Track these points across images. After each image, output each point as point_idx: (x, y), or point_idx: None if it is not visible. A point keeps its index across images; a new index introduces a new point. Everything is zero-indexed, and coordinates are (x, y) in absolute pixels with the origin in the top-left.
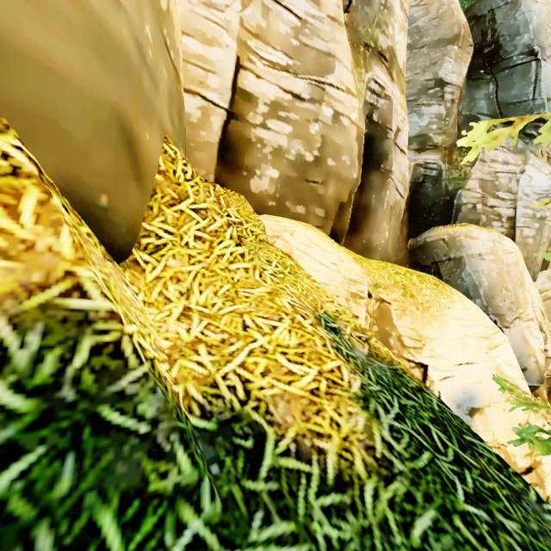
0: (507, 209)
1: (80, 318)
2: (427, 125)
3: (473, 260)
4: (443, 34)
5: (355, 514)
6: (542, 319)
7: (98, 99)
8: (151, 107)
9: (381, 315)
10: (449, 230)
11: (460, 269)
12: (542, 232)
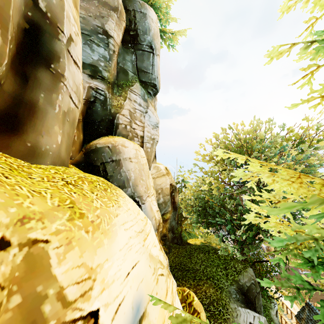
0: (140, 131)
1: None
2: (97, 60)
3: (127, 162)
4: (108, 0)
5: None
6: (154, 191)
7: None
8: None
9: (31, 268)
10: (112, 140)
11: (119, 167)
12: (153, 145)
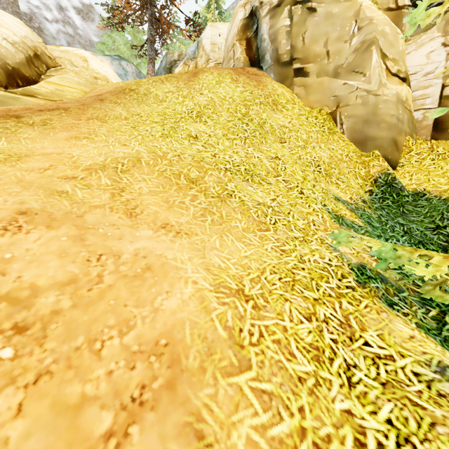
0: None
1: (389, 174)
2: None
3: None
4: None
5: (444, 202)
6: None
7: (389, 138)
8: (401, 130)
9: None
10: None
11: None
12: None
